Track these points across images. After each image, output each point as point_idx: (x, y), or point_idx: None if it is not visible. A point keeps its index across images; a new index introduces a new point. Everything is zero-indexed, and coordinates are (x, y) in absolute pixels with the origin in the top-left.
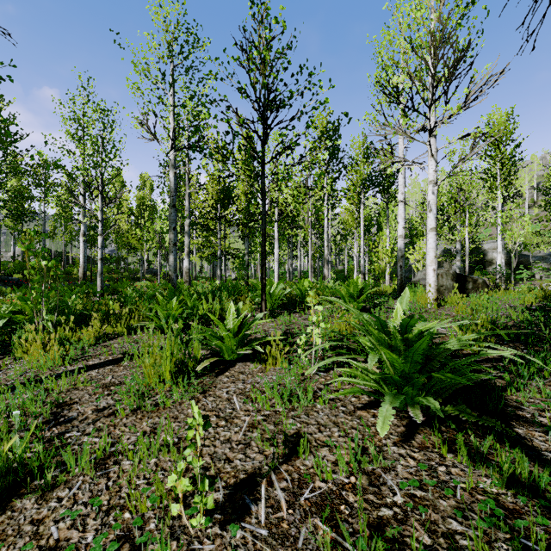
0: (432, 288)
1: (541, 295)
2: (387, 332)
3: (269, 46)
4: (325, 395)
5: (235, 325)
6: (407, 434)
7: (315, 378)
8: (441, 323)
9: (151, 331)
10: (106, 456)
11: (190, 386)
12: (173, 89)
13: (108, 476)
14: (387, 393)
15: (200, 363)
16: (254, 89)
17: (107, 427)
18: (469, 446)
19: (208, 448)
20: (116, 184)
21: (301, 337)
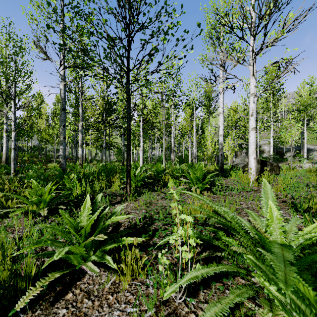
0: (253, 171)
1: None
2: None
3: None
4: None
5: (85, 226)
6: None
7: (182, 313)
8: None
9: None
10: None
11: None
12: (63, 22)
13: None
14: None
15: (35, 281)
16: None
17: None
18: None
19: None
20: (38, 100)
21: (164, 258)
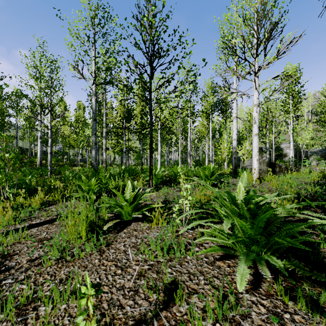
0: (256, 171)
1: (321, 175)
2: (235, 203)
3: (154, 16)
4: (193, 249)
5: (131, 197)
6: (255, 282)
7: (185, 234)
8: (269, 196)
9: (72, 202)
10: (28, 302)
11: (99, 240)
12: (94, 46)
13: (26, 322)
14: (238, 249)
15: (106, 223)
16: (144, 43)
17: (34, 275)
18: (304, 294)
19: (107, 294)
20: (62, 107)
21: (176, 206)
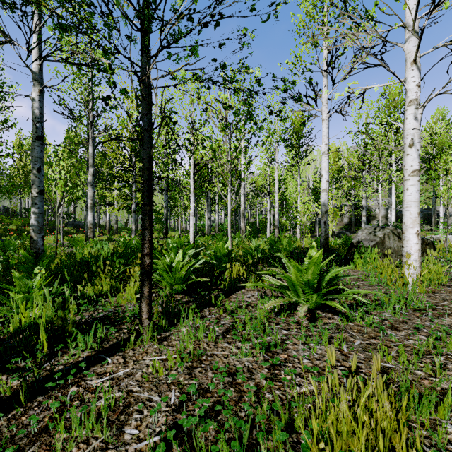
0: (415, 261)
1: None
2: None
3: None
4: None
5: None
6: None
7: None
8: None
9: None
10: None
11: None
12: None
13: None
14: None
15: None
16: None
17: None
18: None
19: None
20: None
21: None
